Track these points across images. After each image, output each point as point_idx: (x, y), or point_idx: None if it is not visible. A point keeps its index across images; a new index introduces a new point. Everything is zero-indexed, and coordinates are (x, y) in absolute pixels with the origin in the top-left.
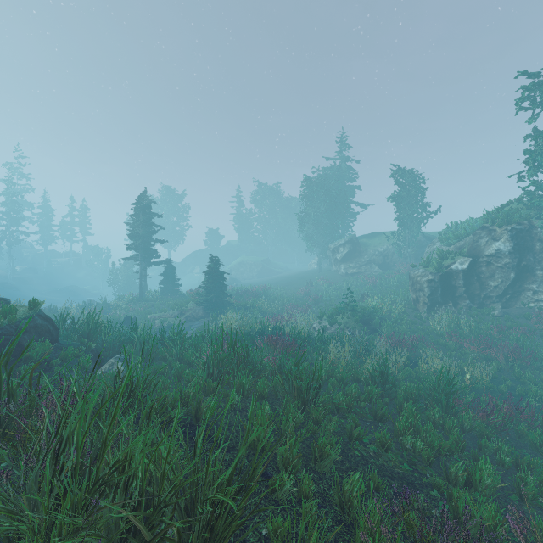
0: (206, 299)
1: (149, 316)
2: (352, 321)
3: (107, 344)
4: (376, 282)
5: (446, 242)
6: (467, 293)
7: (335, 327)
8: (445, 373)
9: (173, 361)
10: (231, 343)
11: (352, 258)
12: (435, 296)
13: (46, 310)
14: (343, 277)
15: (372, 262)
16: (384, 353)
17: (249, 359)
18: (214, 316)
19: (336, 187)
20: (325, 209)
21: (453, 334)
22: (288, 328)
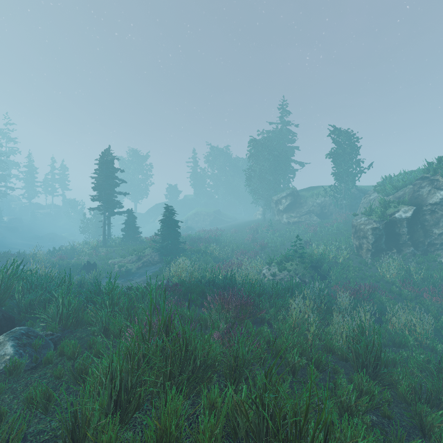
0: (161, 246)
1: (110, 261)
2: (301, 267)
3: (21, 306)
4: (316, 229)
5: (385, 192)
6: (410, 241)
7: (284, 274)
8: (423, 335)
9: (97, 330)
10: (163, 319)
11: (293, 208)
12: (379, 243)
13: (15, 256)
14: (285, 225)
15: (311, 212)
16: (347, 307)
17: (190, 347)
18: (167, 262)
19: (278, 148)
20: (269, 166)
21: (406, 282)
22: (239, 276)
